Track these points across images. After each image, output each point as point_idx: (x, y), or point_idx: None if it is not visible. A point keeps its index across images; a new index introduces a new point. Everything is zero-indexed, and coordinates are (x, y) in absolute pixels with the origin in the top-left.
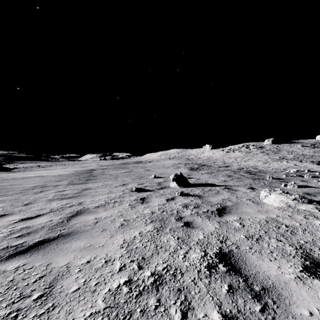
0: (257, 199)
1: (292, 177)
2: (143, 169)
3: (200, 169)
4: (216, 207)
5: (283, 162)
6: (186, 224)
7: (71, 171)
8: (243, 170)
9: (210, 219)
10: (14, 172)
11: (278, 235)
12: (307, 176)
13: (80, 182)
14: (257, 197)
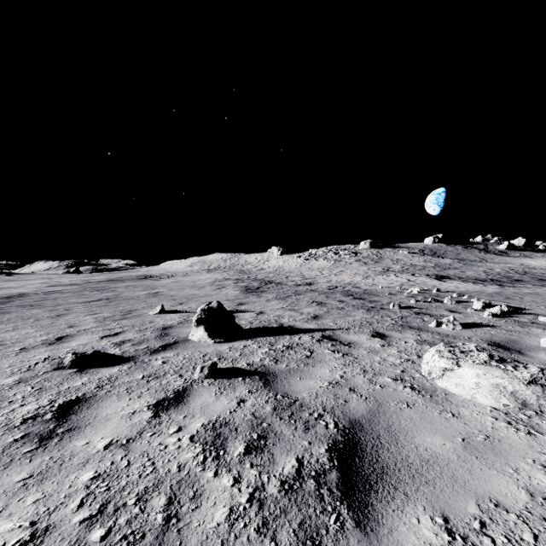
0: (419, 377)
1: (426, 302)
2: (146, 291)
3: (263, 290)
4: (325, 438)
5: (391, 276)
6: None
7: None
8: (339, 291)
9: None
10: None
11: None
12: (448, 301)
13: None
14: (410, 366)
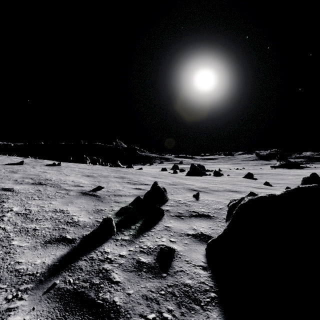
0: None
1: None
2: None
3: None
4: None
5: None
6: None
7: None
8: None
9: None
10: (303, 169)
11: None
12: None
13: None
14: None
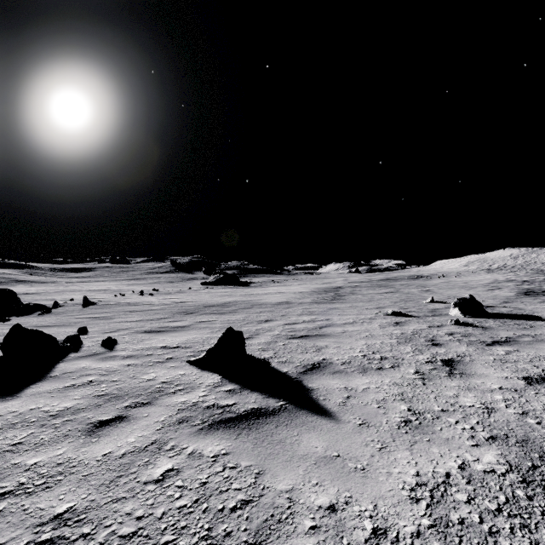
0: None
1: None
2: (418, 289)
3: None
4: (495, 339)
5: None
6: (434, 344)
7: (311, 288)
8: None
9: (469, 345)
10: (252, 287)
11: (544, 364)
12: None
13: (324, 301)
14: None
